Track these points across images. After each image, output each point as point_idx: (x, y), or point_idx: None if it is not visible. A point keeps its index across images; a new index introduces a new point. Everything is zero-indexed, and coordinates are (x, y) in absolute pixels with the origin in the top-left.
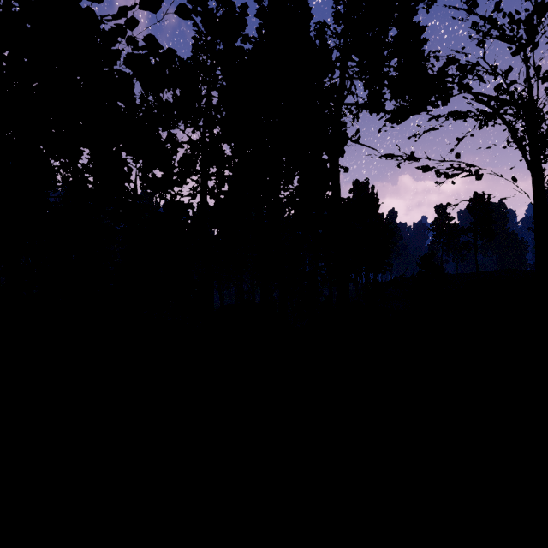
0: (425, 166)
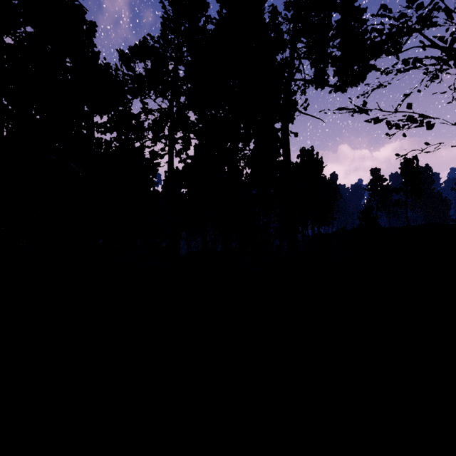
0: (377, 118)
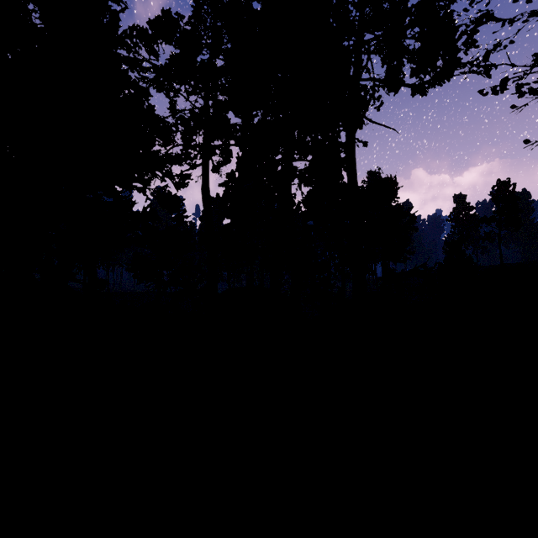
0: (504, 78)
